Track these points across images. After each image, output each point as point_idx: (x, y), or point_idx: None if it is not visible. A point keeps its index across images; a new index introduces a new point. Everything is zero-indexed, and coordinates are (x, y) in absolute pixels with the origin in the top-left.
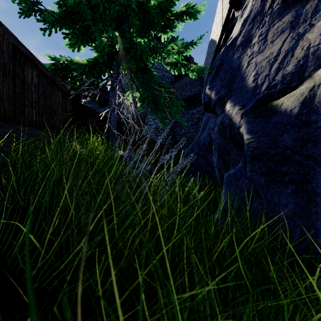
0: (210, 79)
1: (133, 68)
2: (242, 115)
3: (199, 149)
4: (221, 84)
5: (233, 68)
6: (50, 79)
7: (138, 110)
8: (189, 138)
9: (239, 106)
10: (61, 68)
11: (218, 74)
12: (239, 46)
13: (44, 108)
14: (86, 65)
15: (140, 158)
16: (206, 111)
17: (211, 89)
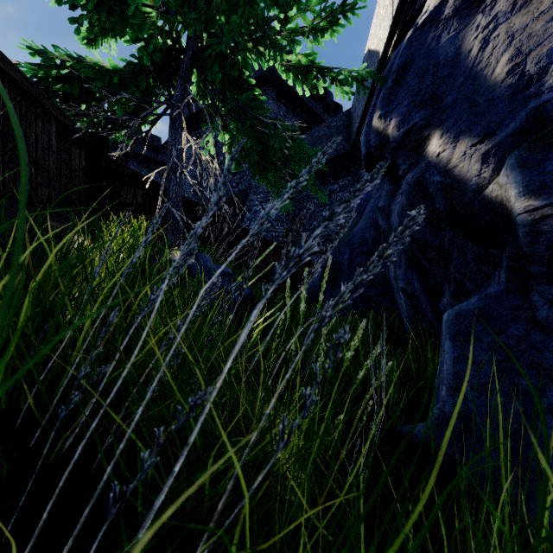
0: (384, 96)
1: (216, 80)
2: (484, 155)
3: (353, 252)
4: (411, 100)
5: (441, 63)
6: (22, 89)
7: (233, 185)
8: (325, 236)
9: (472, 136)
10: (61, 77)
11: (402, 83)
12: (453, 18)
13: (2, 152)
14: (114, 72)
15: (229, 270)
16: (371, 170)
17: (386, 117)
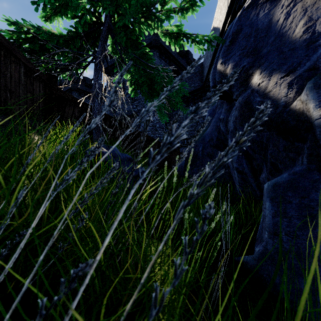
0: (224, 51)
1: (122, 42)
2: (289, 83)
3: (204, 146)
4: (241, 52)
5: (259, 29)
6: (1, 45)
7: (134, 107)
8: (188, 137)
9: (281, 72)
10: (28, 39)
11: (235, 43)
12: (266, 2)
13: None
14: (60, 36)
15: (130, 156)
16: None
17: (225, 63)
